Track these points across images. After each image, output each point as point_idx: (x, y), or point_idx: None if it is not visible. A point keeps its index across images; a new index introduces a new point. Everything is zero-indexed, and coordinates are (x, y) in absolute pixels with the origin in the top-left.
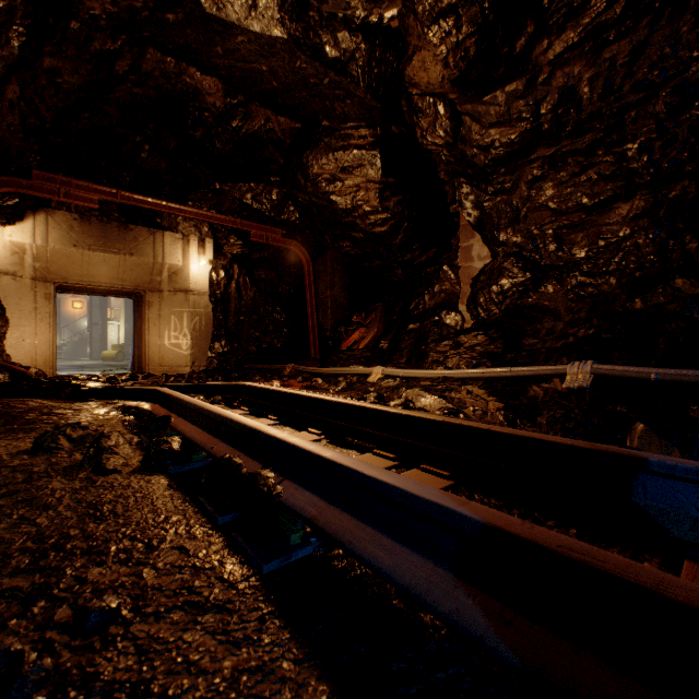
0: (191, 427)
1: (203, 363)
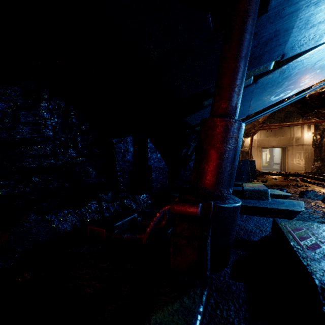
0: (310, 179)
1: (309, 169)
